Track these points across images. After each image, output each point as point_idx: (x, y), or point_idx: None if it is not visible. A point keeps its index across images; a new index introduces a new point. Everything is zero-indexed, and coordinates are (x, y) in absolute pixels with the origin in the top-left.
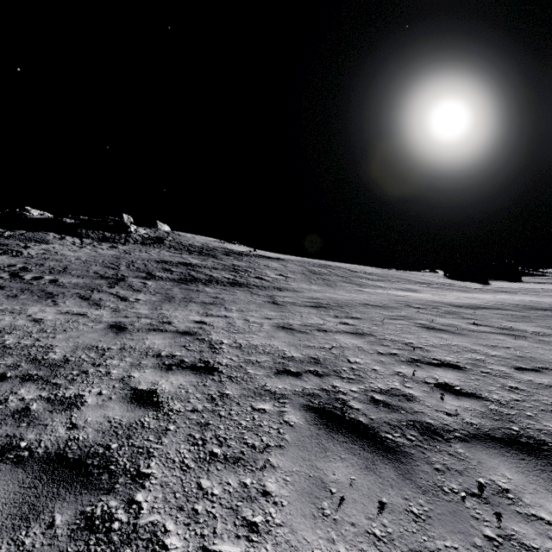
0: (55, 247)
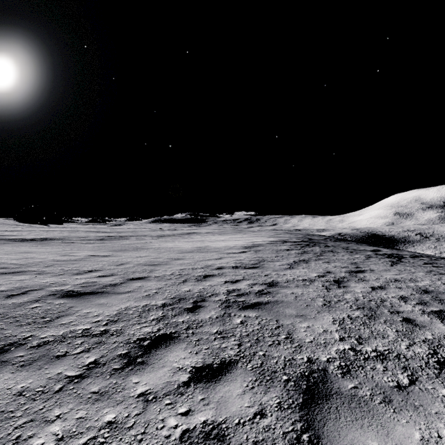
0: None
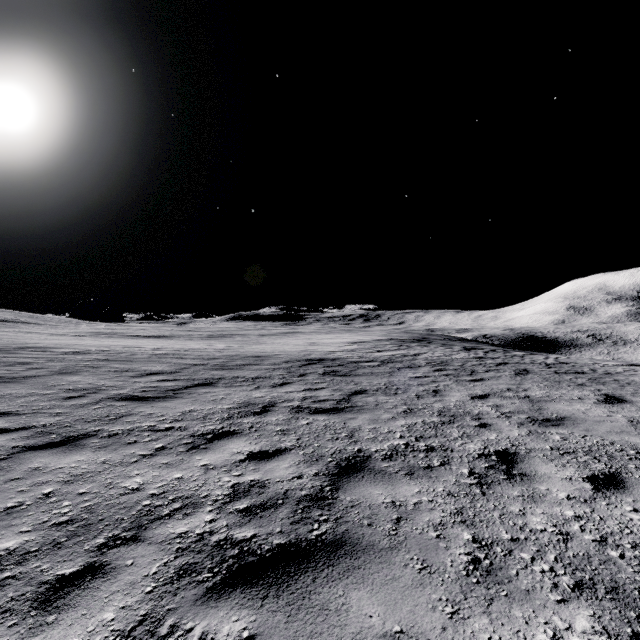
0: None
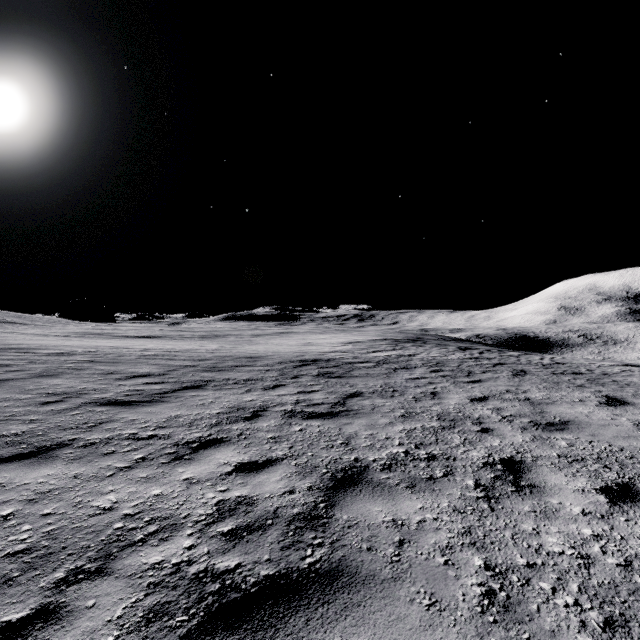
0: None
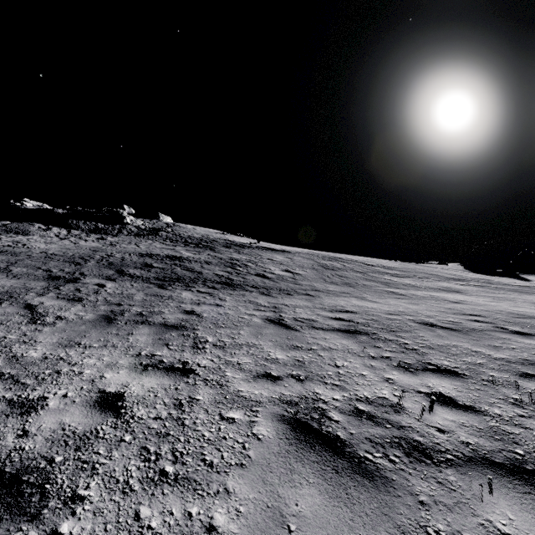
0: (30, 239)
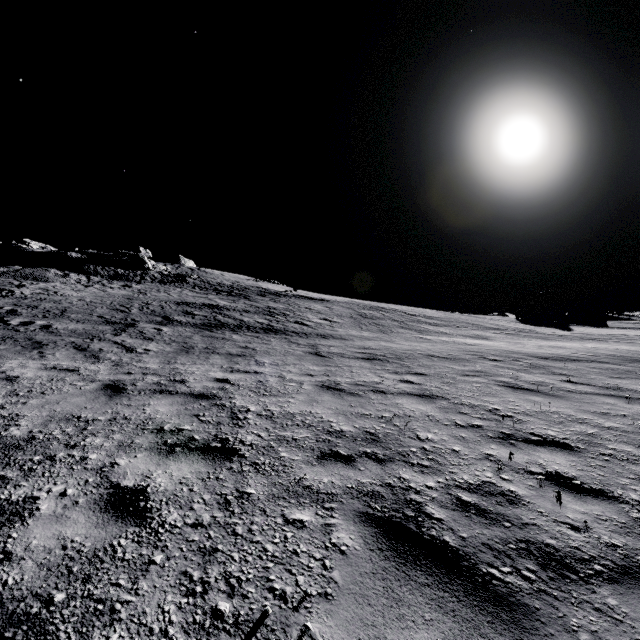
0: (56, 286)
